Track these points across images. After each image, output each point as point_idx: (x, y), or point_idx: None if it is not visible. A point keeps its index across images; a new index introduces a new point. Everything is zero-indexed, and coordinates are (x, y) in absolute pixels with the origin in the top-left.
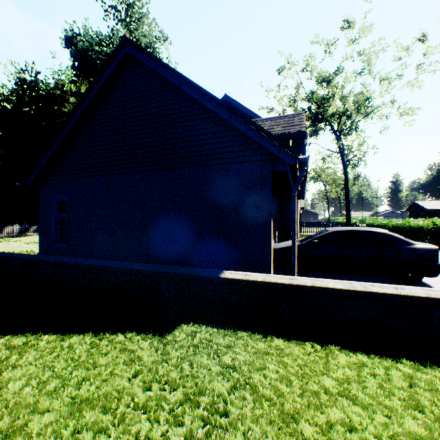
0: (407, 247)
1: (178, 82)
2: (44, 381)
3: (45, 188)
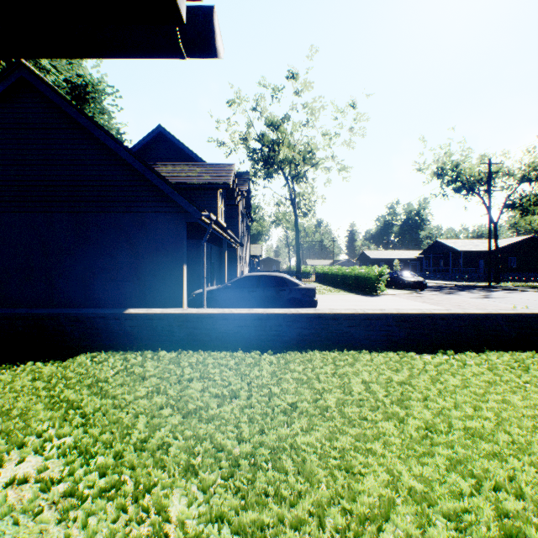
0: (296, 288)
1: (88, 125)
2: None
3: None
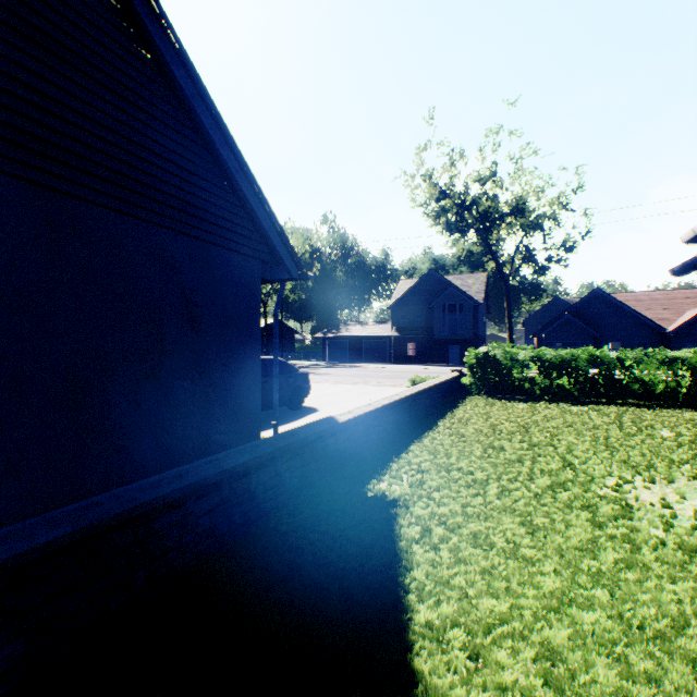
0: (299, 373)
1: None
2: (528, 561)
3: None
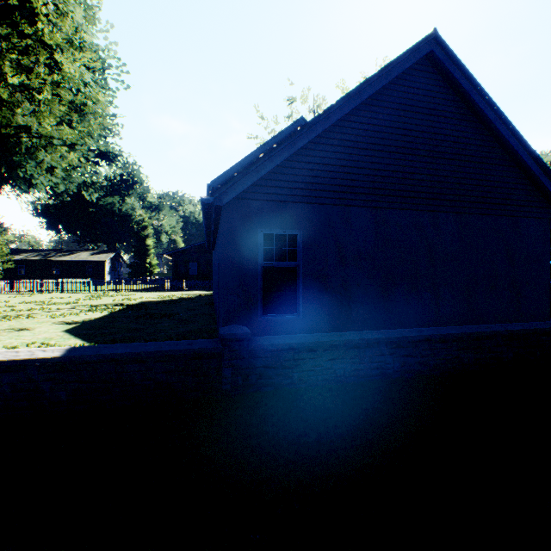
0: None
1: (494, 118)
2: None
3: (238, 213)
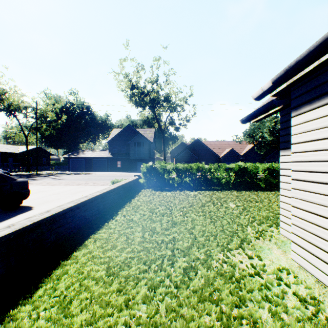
0: (15, 182)
1: None
2: None
3: None
